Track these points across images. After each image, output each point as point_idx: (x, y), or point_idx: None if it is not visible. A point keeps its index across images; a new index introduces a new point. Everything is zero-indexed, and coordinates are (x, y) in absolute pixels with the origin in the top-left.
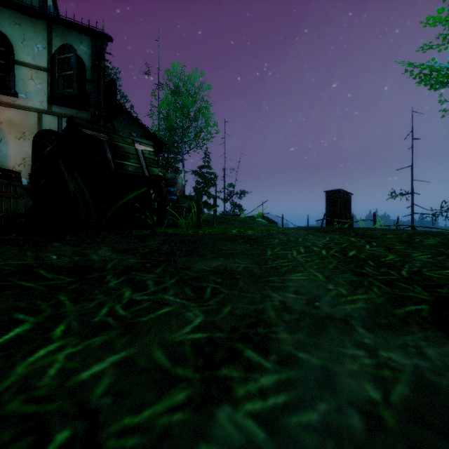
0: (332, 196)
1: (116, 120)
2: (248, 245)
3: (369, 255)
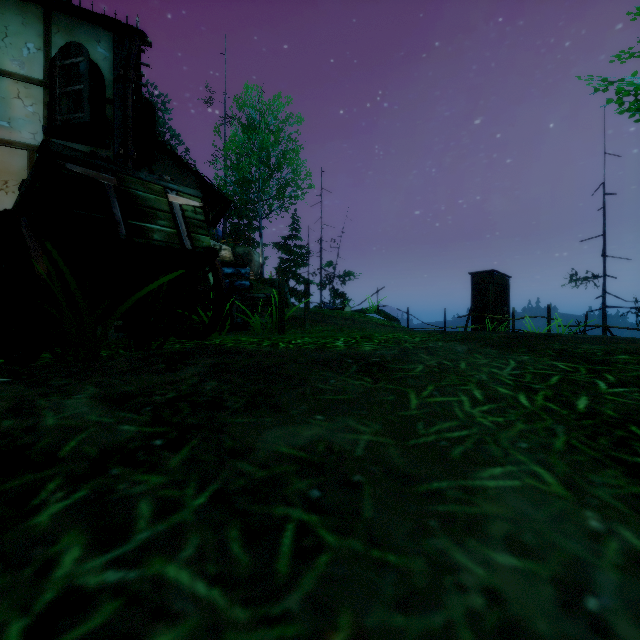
0: (481, 280)
1: (158, 165)
2: (369, 379)
3: (620, 408)
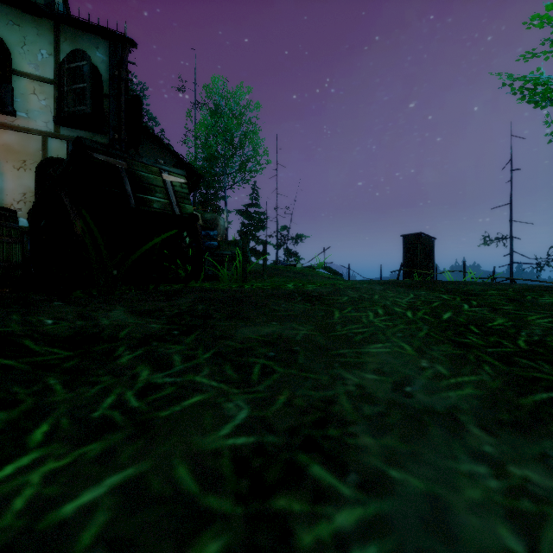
0: (411, 241)
1: (142, 146)
2: (309, 304)
3: (470, 318)
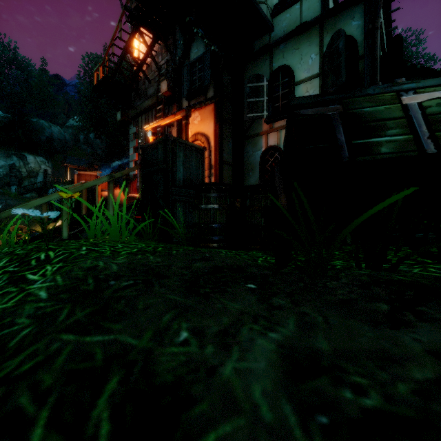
0: None
1: None
2: None
3: None
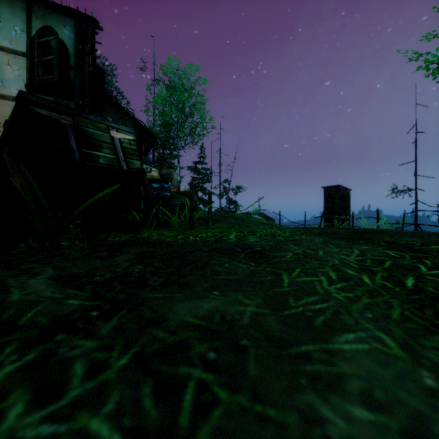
0: (331, 192)
1: (106, 112)
2: (253, 263)
3: (438, 286)
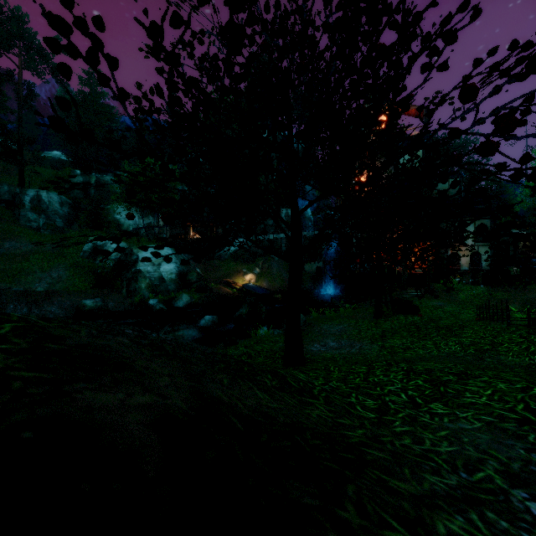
0: None
1: None
2: None
3: None
